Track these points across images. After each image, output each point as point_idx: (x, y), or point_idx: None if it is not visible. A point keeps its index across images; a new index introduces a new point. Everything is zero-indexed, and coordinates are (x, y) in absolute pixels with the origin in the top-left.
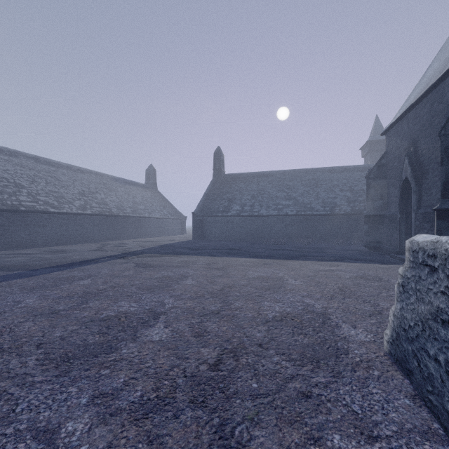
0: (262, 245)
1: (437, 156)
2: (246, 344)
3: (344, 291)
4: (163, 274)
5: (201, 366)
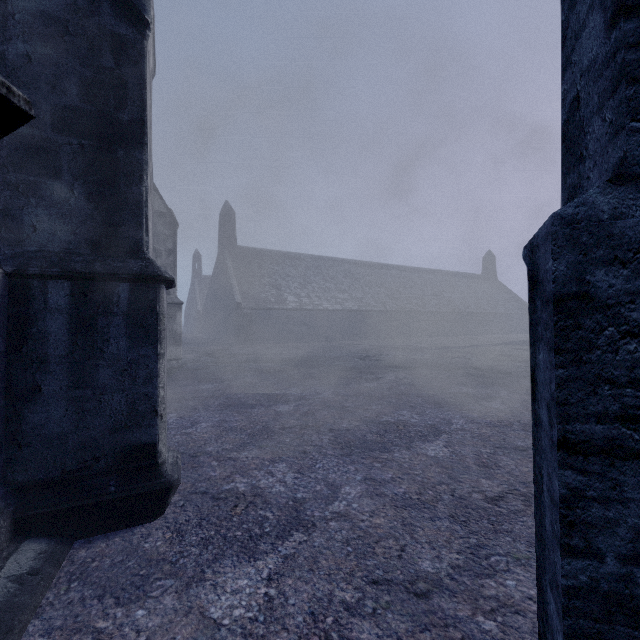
0: None
1: None
2: None
3: None
4: None
5: None
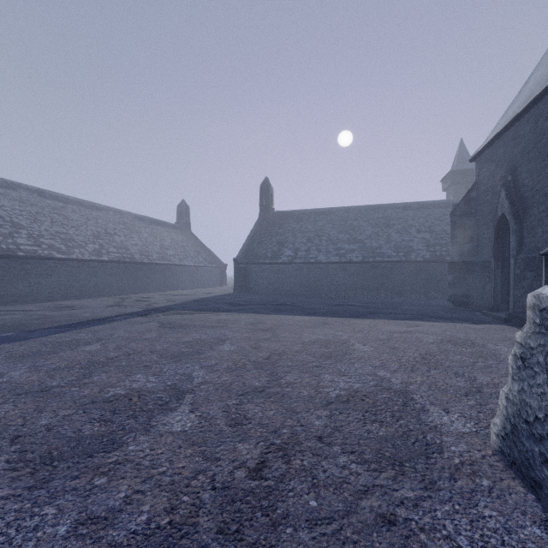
0: (320, 299)
1: (544, 187)
2: (301, 436)
3: (429, 360)
4: (194, 337)
5: (237, 472)
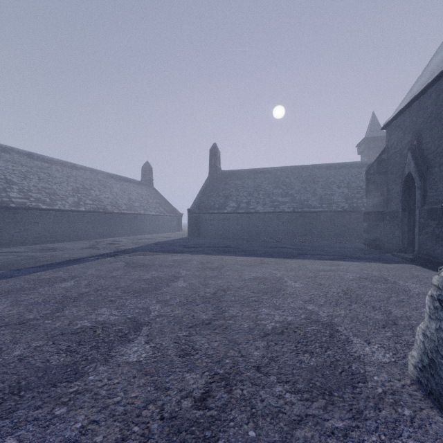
0: (259, 242)
1: None
2: (241, 366)
3: (350, 295)
4: (153, 275)
5: (184, 401)
